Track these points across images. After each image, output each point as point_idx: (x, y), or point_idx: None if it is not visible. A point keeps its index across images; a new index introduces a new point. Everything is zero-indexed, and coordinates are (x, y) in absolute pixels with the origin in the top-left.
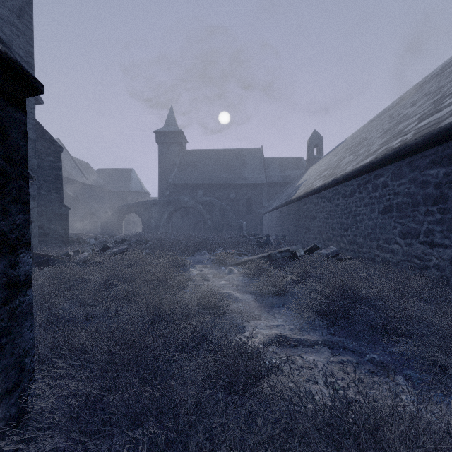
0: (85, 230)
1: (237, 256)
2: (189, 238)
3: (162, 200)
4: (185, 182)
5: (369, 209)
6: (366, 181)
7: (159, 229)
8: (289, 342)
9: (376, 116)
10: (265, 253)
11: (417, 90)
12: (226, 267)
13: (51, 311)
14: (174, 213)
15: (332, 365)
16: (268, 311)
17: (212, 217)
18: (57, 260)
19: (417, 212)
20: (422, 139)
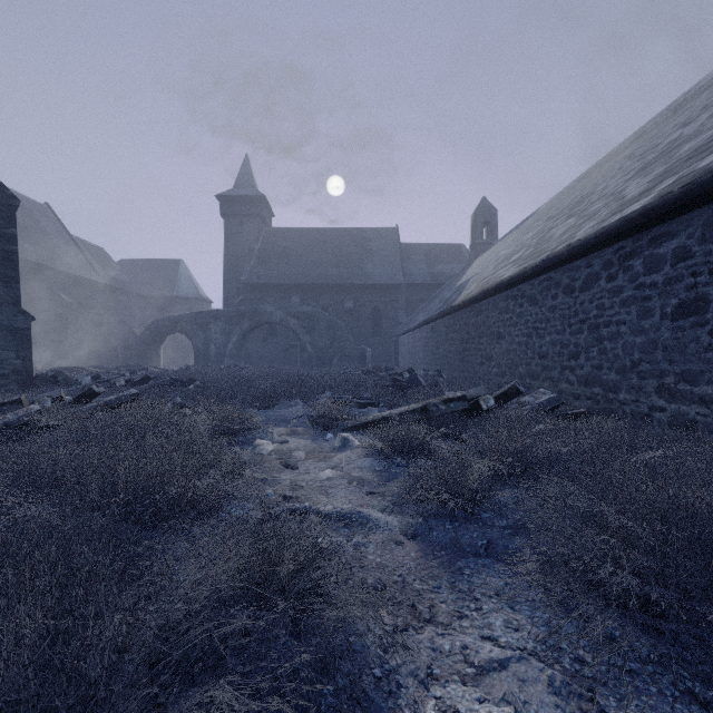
0: (94, 362)
1: (358, 407)
2: (273, 375)
3: (229, 311)
4: (269, 281)
5: (634, 311)
6: (626, 253)
7: (223, 360)
8: None
9: (593, 167)
10: (415, 404)
11: (669, 115)
12: (336, 433)
13: None
14: (249, 333)
15: None
16: (450, 579)
17: (315, 340)
18: None
19: None
20: None
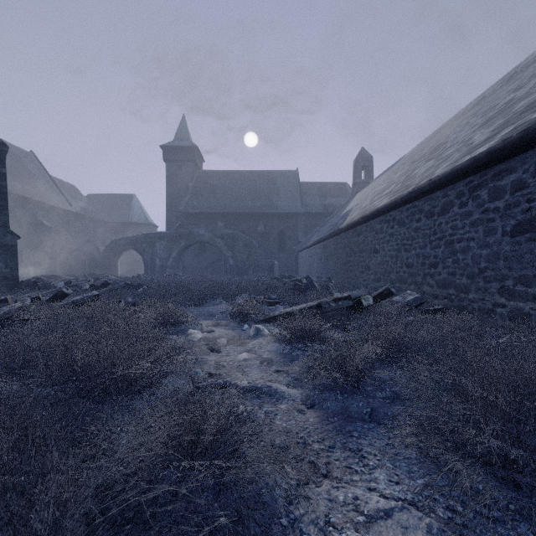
0: (68, 272)
1: (268, 305)
2: (203, 281)
3: (170, 233)
4: (200, 211)
5: (481, 230)
6: (475, 185)
7: (166, 270)
8: None
9: (445, 123)
10: (311, 302)
11: (503, 84)
12: (250, 324)
13: None
14: (185, 250)
15: None
16: (342, 440)
17: (235, 255)
18: None
19: None
20: None
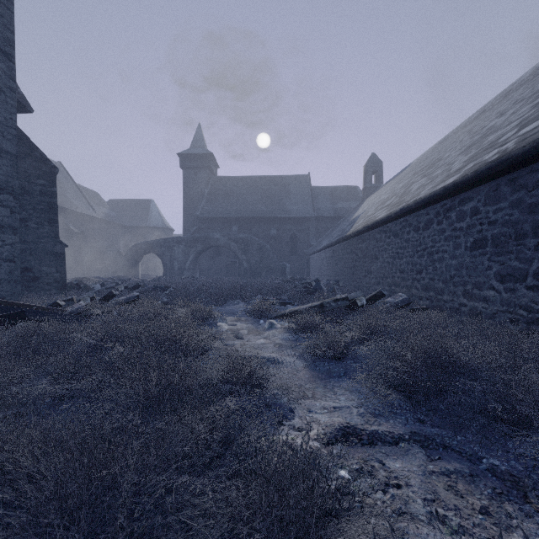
0: (92, 274)
1: (280, 305)
2: (220, 283)
3: (188, 238)
4: (216, 216)
5: (451, 244)
6: (447, 208)
7: (183, 272)
8: (360, 436)
9: (449, 134)
10: (315, 302)
11: (501, 100)
12: (265, 320)
13: (6, 389)
14: (202, 253)
15: (433, 479)
16: (324, 384)
17: (249, 258)
18: (40, 311)
19: (523, 247)
20: (533, 146)
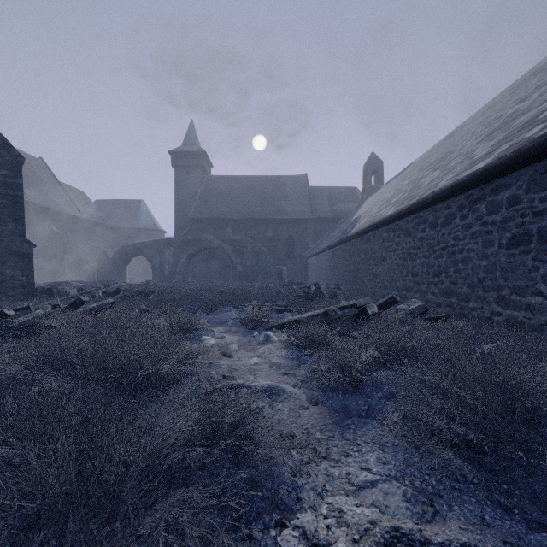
0: (77, 278)
1: (276, 312)
2: (212, 288)
3: (179, 240)
4: (209, 216)
5: (480, 241)
6: (474, 198)
7: (174, 276)
8: None
9: (455, 130)
10: (319, 310)
11: (512, 91)
12: (260, 331)
13: None
14: (194, 256)
15: None
16: (341, 431)
17: (244, 262)
18: None
19: None
20: None
